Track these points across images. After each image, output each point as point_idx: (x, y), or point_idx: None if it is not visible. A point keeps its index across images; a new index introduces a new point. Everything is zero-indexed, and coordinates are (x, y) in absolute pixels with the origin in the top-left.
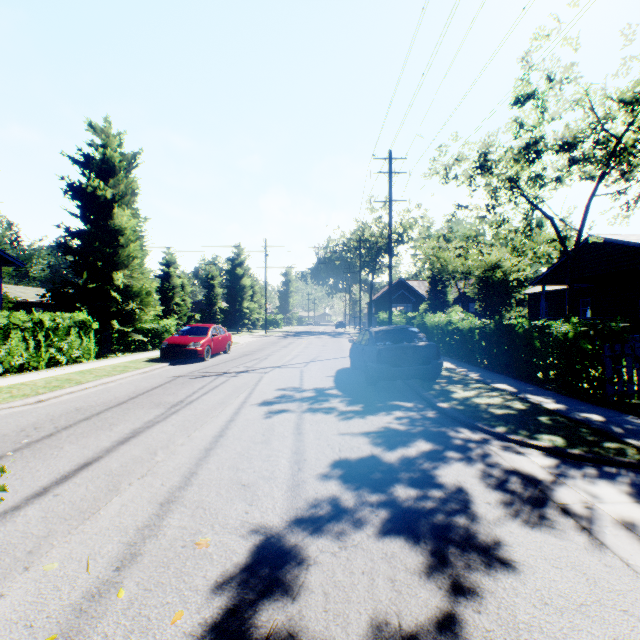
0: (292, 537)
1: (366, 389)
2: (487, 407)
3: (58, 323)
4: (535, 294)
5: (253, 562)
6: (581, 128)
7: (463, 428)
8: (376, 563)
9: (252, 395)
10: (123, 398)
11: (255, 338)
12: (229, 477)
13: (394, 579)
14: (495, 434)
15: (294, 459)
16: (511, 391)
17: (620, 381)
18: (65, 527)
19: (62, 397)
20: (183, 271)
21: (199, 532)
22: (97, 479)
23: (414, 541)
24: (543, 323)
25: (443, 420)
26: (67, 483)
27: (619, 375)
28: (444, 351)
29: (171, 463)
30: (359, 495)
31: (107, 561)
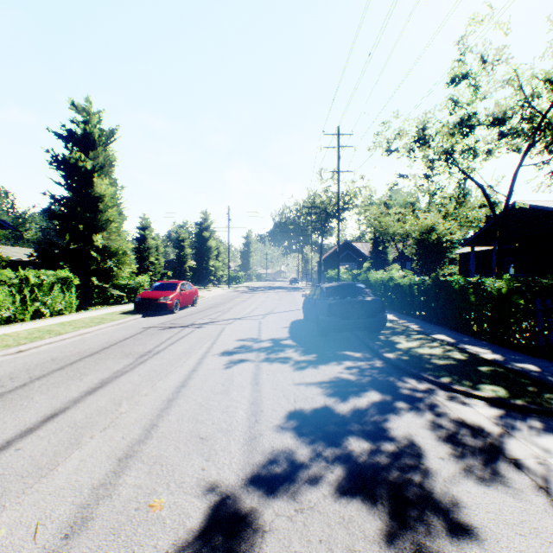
0: (247, 498)
1: (318, 339)
2: (430, 357)
3: (42, 279)
4: (464, 254)
5: (207, 528)
6: (509, 105)
7: (409, 378)
8: (333, 529)
9: (214, 345)
10: (97, 348)
11: (219, 292)
12: (188, 429)
13: (353, 550)
14: (440, 384)
15: (251, 410)
16: (450, 342)
17: (551, 333)
18: (20, 486)
19: (41, 347)
20: (157, 234)
21: (154, 492)
22: (60, 432)
23: (371, 502)
24: (478, 280)
25: (390, 370)
26: (31, 436)
27: (550, 327)
28: (386, 304)
29: (134, 414)
30: (314, 449)
31: (56, 527)
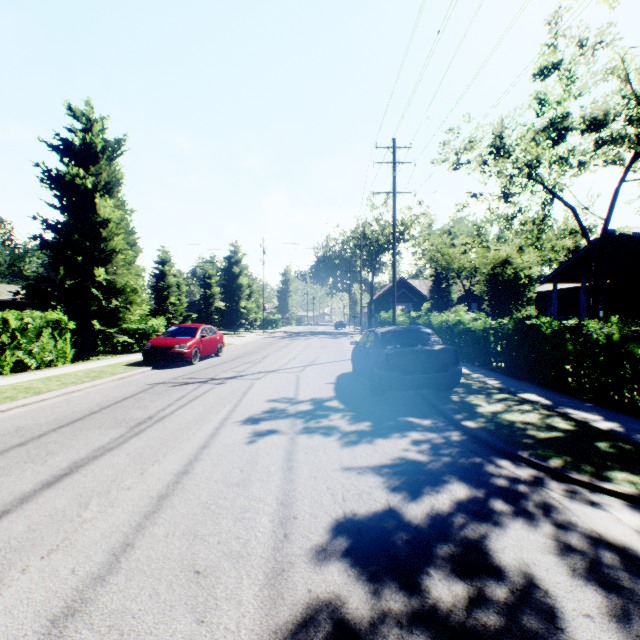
0: None
1: (372, 400)
2: (525, 427)
3: (26, 323)
4: (543, 293)
5: None
6: (609, 106)
7: (503, 459)
8: None
9: (237, 408)
10: (82, 413)
11: (251, 339)
12: (179, 554)
13: None
14: (550, 470)
15: (279, 516)
16: (545, 404)
17: None
18: None
19: (10, 411)
20: (179, 270)
21: None
22: None
23: None
24: (577, 323)
25: (473, 446)
26: None
27: None
28: None
29: (102, 524)
30: (377, 597)
31: None
